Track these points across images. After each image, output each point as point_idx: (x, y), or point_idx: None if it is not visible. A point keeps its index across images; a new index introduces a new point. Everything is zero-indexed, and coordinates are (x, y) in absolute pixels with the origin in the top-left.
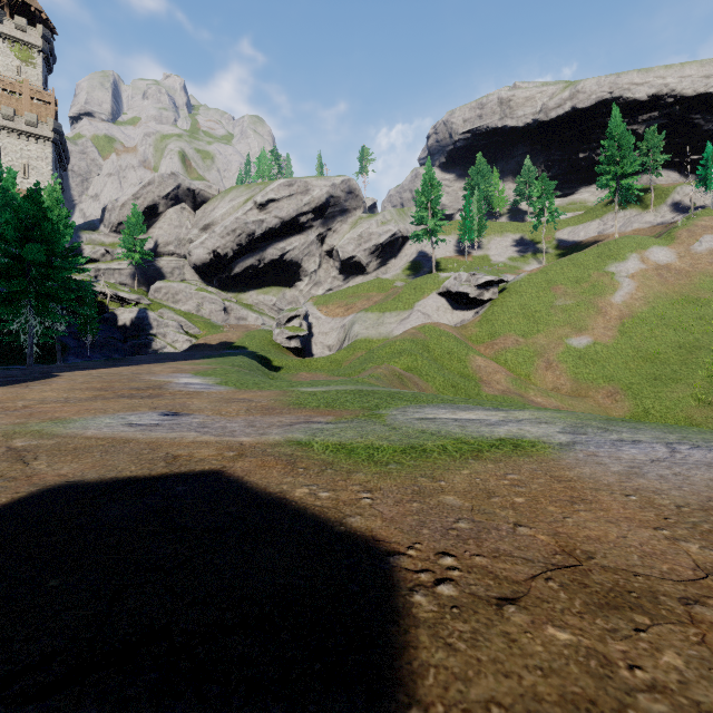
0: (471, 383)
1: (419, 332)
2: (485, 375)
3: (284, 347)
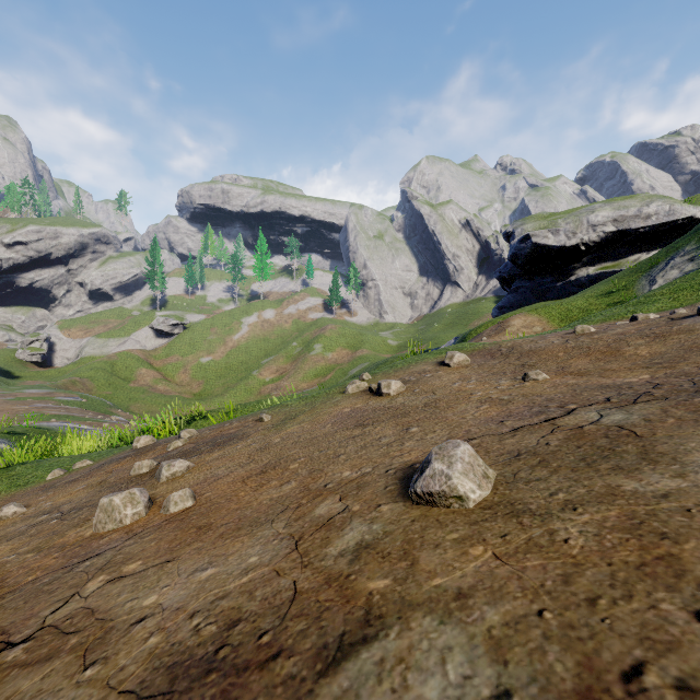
0: (125, 382)
1: (116, 356)
2: (141, 378)
3: (27, 361)
